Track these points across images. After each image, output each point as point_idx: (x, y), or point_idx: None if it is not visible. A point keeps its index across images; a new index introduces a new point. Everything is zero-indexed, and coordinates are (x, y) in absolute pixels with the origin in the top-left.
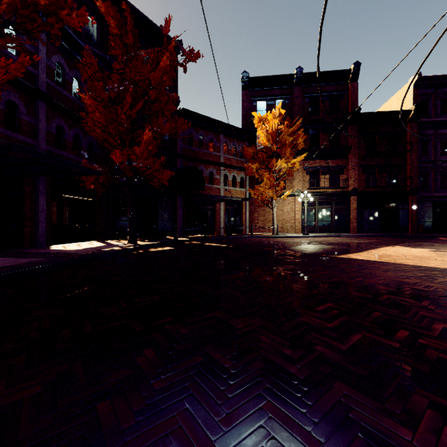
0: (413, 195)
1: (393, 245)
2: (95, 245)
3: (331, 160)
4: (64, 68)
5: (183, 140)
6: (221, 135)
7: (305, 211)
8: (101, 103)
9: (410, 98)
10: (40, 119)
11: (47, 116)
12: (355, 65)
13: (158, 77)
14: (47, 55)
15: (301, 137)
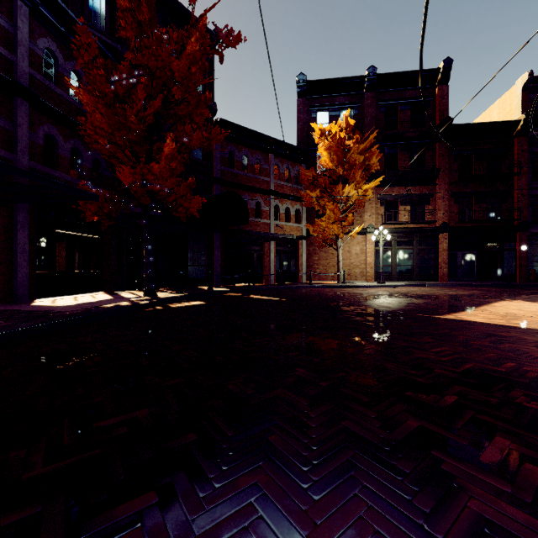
0: (522, 231)
1: (508, 299)
2: (97, 298)
3: (413, 187)
4: (57, 56)
5: (221, 161)
6: (271, 155)
7: (380, 252)
8: (102, 99)
9: (517, 106)
10: (19, 123)
11: (31, 120)
12: (445, 62)
13: (184, 68)
14: (31, 37)
15: (375, 155)
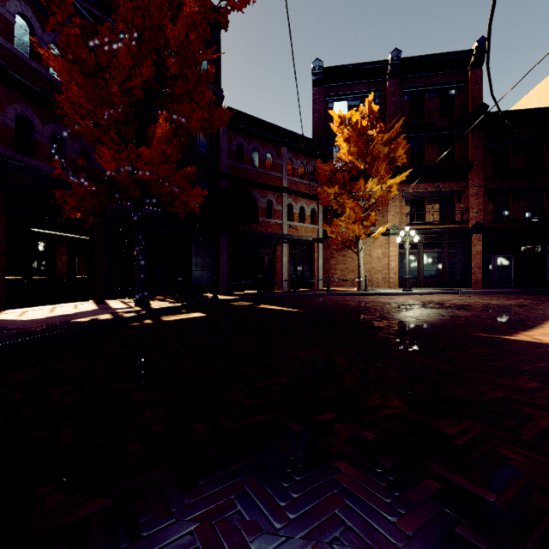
0: None
1: None
2: (78, 309)
3: (442, 184)
4: (33, 24)
5: (228, 154)
6: (284, 149)
7: (407, 256)
8: (76, 65)
9: None
10: None
11: None
12: (479, 43)
13: (180, 35)
14: None
15: (402, 146)
